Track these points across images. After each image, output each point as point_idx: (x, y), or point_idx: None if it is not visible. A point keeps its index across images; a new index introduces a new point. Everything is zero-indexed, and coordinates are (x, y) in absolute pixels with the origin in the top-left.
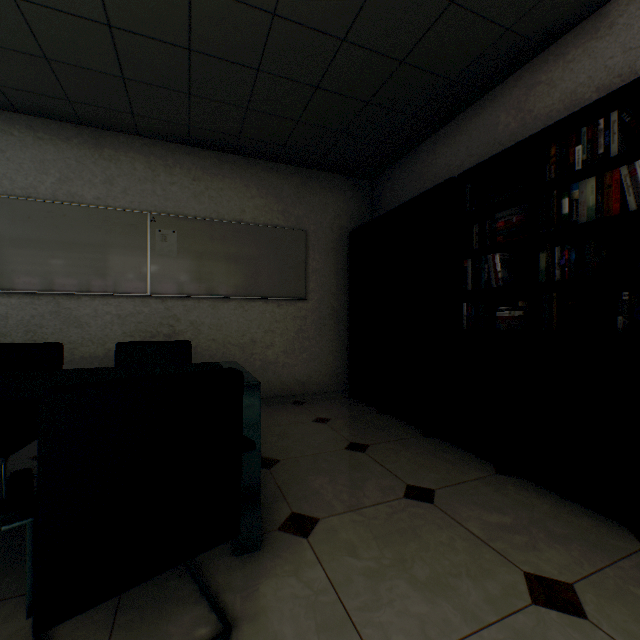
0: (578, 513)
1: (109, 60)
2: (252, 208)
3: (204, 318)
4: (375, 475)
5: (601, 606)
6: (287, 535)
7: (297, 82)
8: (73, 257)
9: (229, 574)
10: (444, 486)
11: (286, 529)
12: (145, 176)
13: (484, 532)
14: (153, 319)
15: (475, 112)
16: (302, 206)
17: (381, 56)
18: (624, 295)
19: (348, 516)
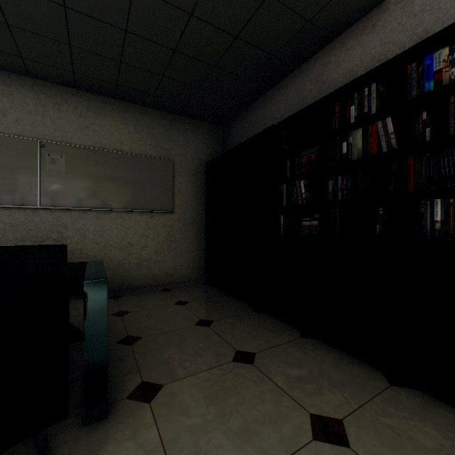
0: (351, 363)
1: None
2: (130, 141)
3: (89, 226)
4: (214, 344)
5: (360, 435)
6: (133, 402)
7: (159, 44)
8: None
9: (74, 444)
10: (263, 349)
11: (134, 397)
12: (36, 110)
13: (286, 384)
14: (43, 227)
15: (290, 80)
16: (170, 142)
17: (221, 31)
18: (380, 210)
19: (187, 380)
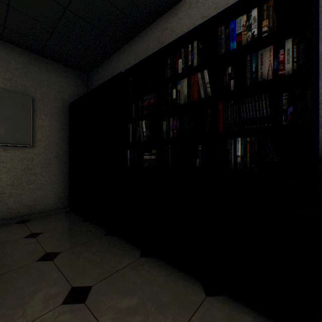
0: (178, 278)
1: None
2: None
3: None
4: (48, 284)
5: None
6: None
7: None
8: None
9: None
10: (101, 280)
11: None
12: None
13: None
14: None
15: (138, 40)
16: (29, 79)
17: None
18: (200, 147)
19: None
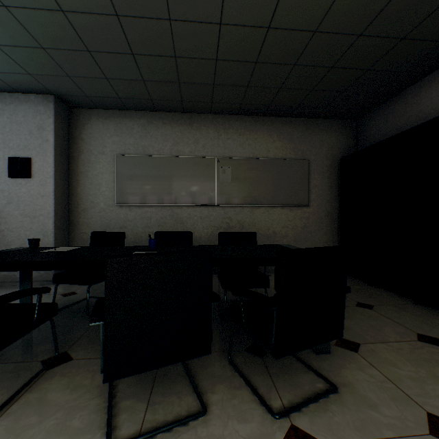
0: None
1: (209, 77)
2: (273, 148)
3: (245, 218)
4: (387, 324)
5: None
6: (342, 349)
7: (318, 67)
8: (179, 185)
9: (317, 362)
10: None
11: (340, 345)
12: (213, 136)
13: None
14: (218, 219)
15: None
16: (306, 144)
17: (386, 38)
18: None
19: (380, 345)
